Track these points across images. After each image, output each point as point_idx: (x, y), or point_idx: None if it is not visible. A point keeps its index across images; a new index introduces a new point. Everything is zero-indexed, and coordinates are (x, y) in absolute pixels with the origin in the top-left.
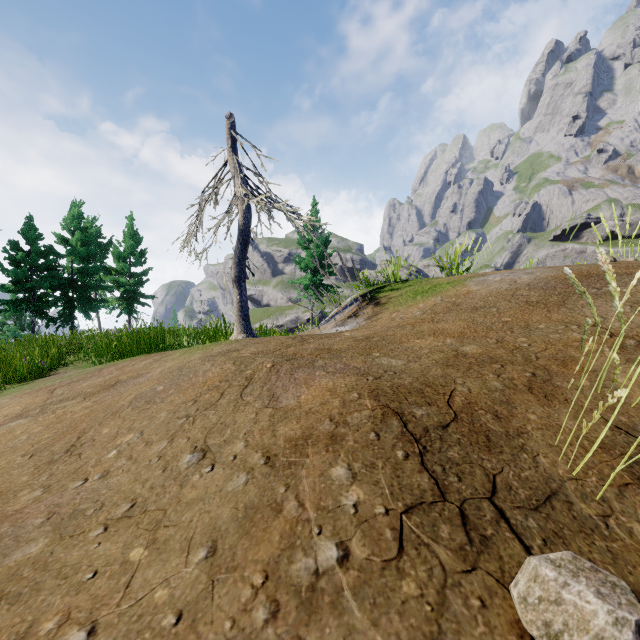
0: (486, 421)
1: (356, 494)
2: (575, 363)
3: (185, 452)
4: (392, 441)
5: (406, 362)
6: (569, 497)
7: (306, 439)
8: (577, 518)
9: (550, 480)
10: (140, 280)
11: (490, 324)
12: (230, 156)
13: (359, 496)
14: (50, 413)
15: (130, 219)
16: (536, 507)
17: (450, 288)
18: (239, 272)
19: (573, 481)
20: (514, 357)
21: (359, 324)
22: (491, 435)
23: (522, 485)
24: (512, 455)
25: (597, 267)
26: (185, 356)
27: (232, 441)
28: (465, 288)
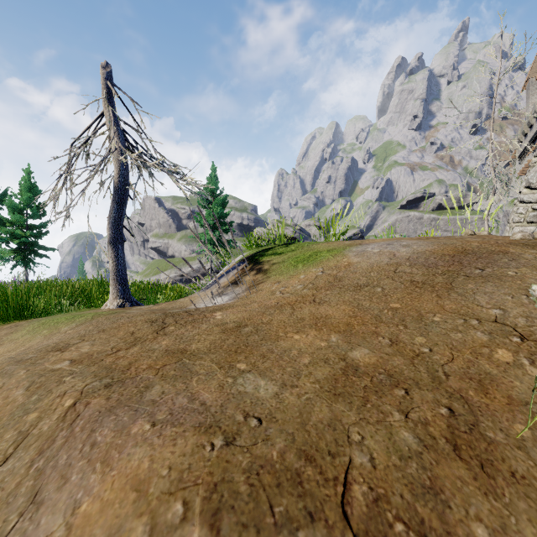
0: None
1: None
2: (496, 387)
3: None
4: None
5: (279, 388)
6: None
7: None
8: None
9: None
10: (38, 232)
11: (378, 312)
12: (106, 108)
13: None
14: None
15: (27, 172)
16: None
17: (331, 258)
18: (115, 233)
19: None
20: (417, 372)
21: (239, 295)
22: None
23: None
24: None
25: (469, 242)
26: (26, 337)
27: None
28: (345, 259)
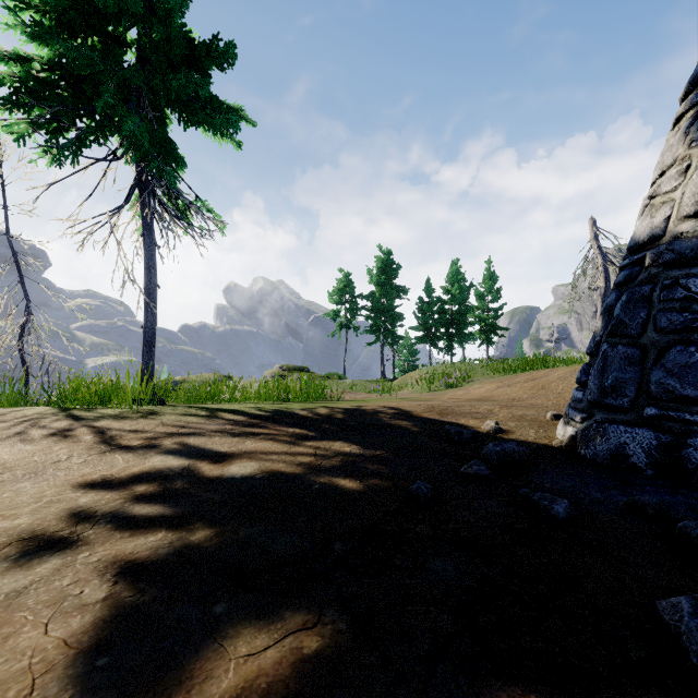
0: None
1: None
2: None
3: None
4: None
5: None
6: None
7: None
8: None
9: None
10: (496, 314)
11: None
12: (594, 244)
13: None
14: (514, 386)
15: (488, 263)
16: None
17: None
18: None
19: None
20: None
21: None
22: None
23: None
24: None
25: None
26: (568, 369)
27: None
28: None
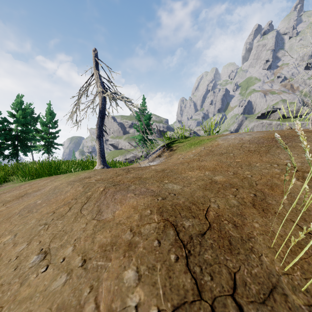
0: (228, 229)
1: (139, 295)
2: (278, 188)
3: (34, 253)
4: (168, 247)
5: (182, 187)
6: (284, 290)
7: (112, 245)
8: (291, 309)
9: (271, 275)
10: (54, 136)
11: (229, 163)
12: (95, 71)
13: (140, 297)
14: None
15: (49, 104)
16: (263, 300)
17: (208, 142)
18: (99, 132)
19: (285, 275)
20: (243, 183)
21: (161, 161)
22: (232, 240)
23: (253, 281)
24: (245, 255)
25: (284, 132)
26: (66, 179)
27: (65, 245)
28: (216, 142)
